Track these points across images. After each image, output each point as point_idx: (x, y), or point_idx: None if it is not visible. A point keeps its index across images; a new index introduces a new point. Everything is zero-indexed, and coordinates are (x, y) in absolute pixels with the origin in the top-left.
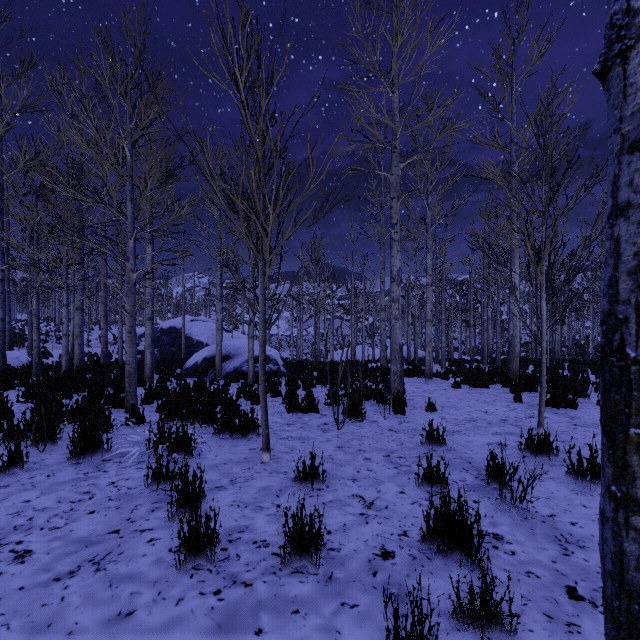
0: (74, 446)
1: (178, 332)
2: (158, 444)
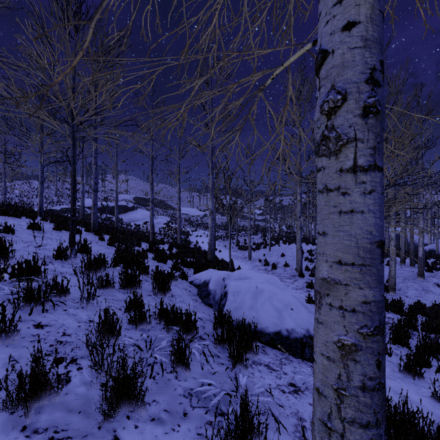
0: (425, 257)
1: (396, 235)
2: (439, 259)
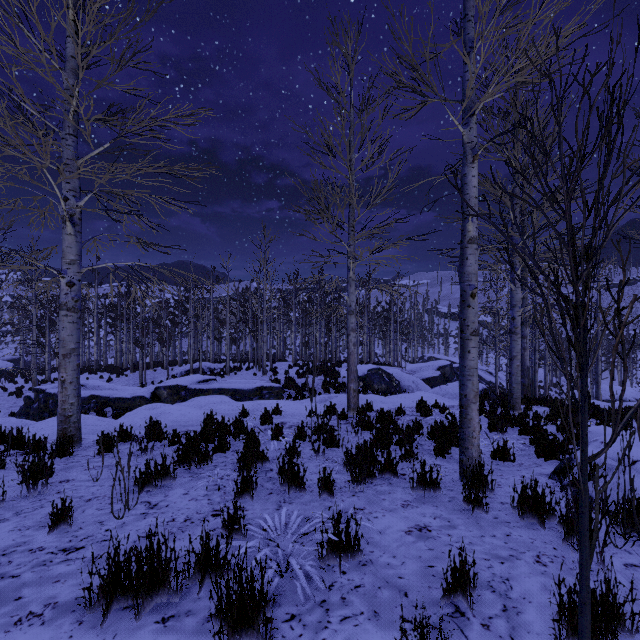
0: None
1: None
2: None
